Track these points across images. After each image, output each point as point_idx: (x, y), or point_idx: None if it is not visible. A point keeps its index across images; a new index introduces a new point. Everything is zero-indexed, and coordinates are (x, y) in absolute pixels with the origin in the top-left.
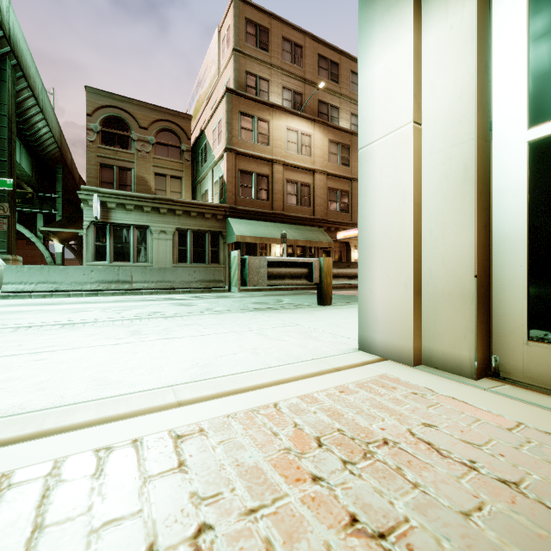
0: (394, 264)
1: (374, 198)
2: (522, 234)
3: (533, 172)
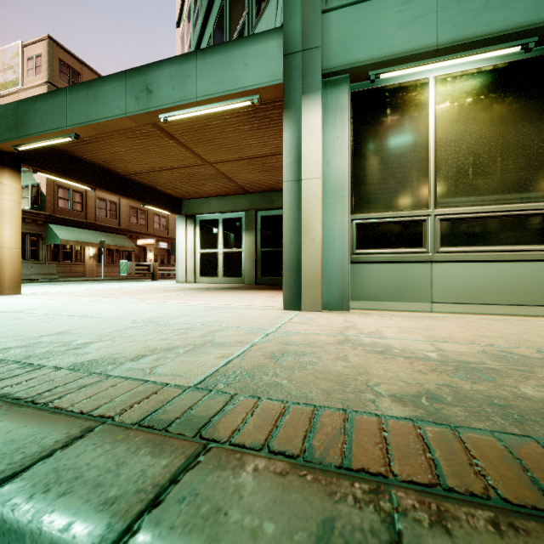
0: (183, 267)
1: (179, 255)
2: (199, 264)
3: (200, 256)
